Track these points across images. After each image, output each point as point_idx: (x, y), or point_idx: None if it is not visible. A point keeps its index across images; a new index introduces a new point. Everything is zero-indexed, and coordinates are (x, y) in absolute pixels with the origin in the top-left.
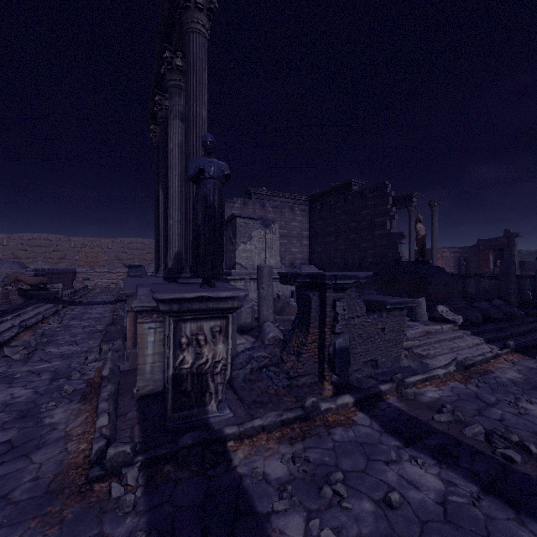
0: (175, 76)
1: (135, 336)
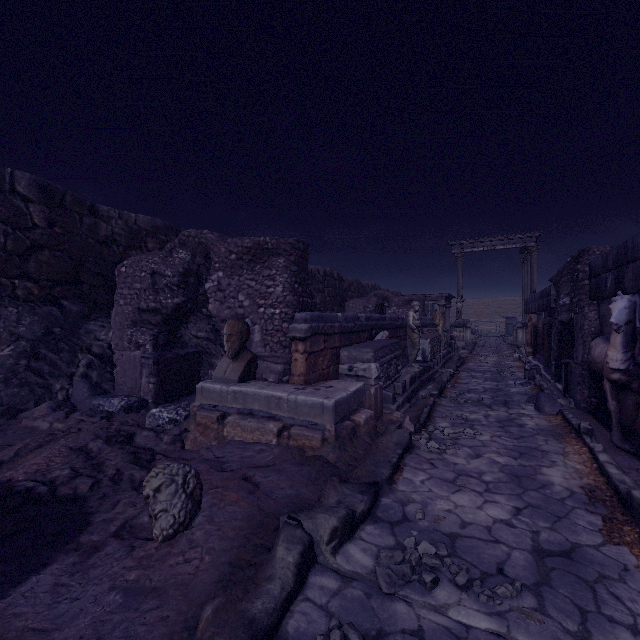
0: (529, 257)
1: (516, 336)
